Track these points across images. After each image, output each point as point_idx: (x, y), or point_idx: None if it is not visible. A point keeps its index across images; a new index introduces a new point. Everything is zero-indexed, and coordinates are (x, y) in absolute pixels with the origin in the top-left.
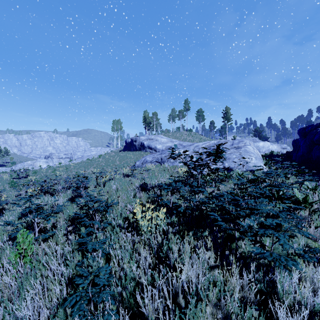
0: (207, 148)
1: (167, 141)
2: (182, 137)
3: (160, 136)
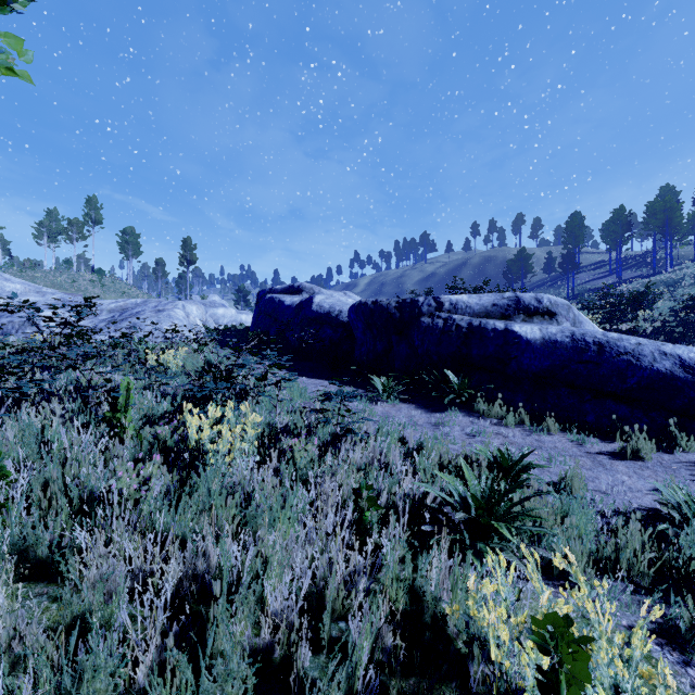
0: (120, 310)
1: (26, 291)
2: (74, 286)
3: (0, 276)
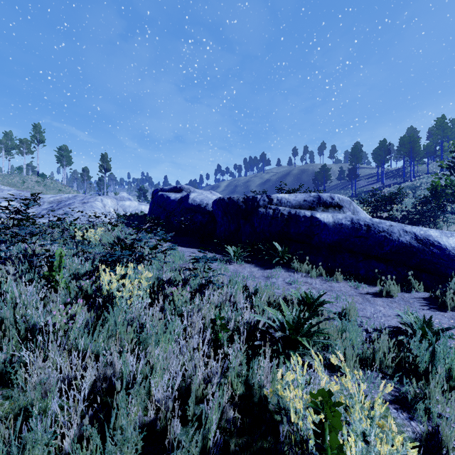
0: (57, 202)
1: None
2: (24, 185)
3: None
